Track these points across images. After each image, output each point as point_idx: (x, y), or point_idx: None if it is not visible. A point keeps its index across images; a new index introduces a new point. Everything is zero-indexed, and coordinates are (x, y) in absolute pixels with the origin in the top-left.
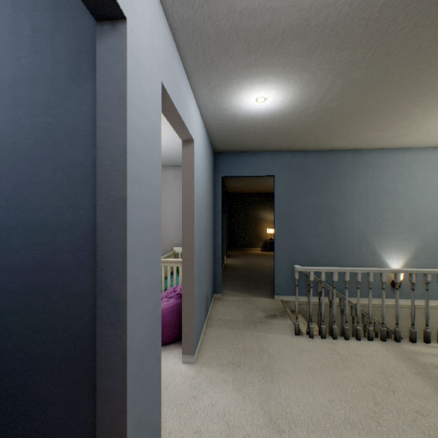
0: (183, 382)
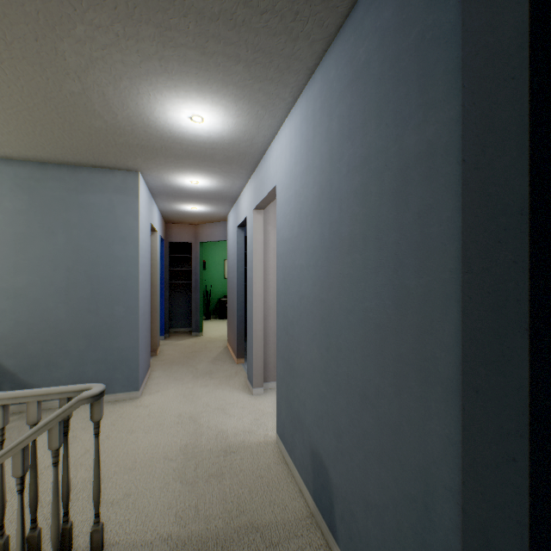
0: (274, 424)
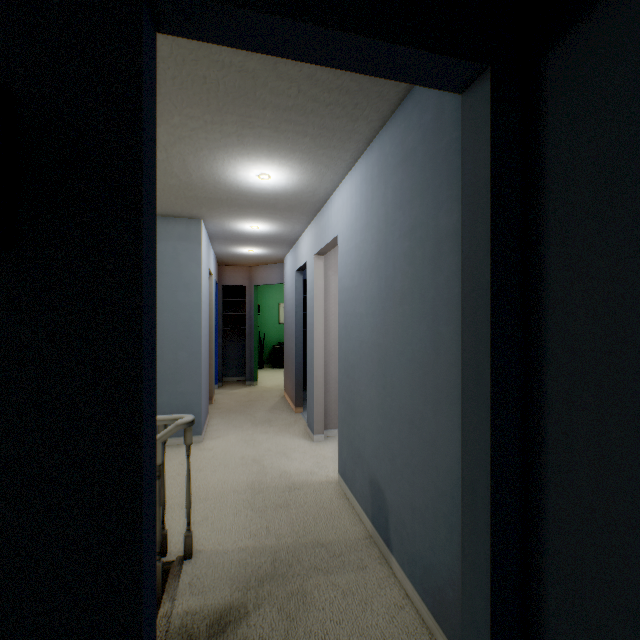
0: (335, 467)
